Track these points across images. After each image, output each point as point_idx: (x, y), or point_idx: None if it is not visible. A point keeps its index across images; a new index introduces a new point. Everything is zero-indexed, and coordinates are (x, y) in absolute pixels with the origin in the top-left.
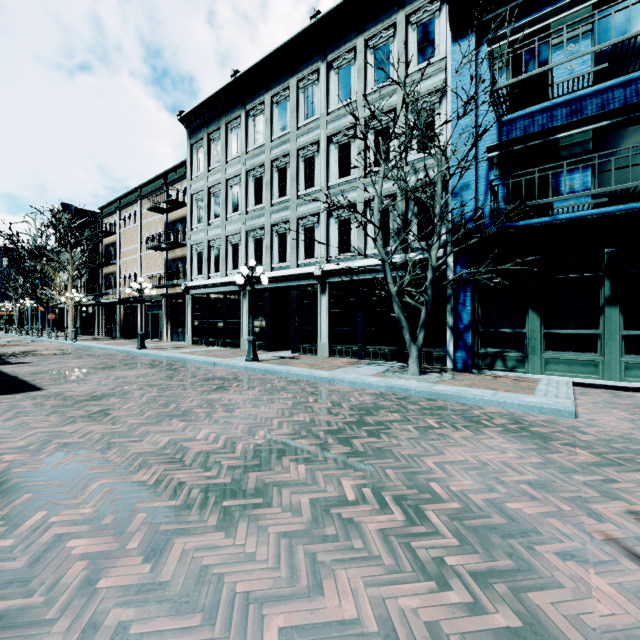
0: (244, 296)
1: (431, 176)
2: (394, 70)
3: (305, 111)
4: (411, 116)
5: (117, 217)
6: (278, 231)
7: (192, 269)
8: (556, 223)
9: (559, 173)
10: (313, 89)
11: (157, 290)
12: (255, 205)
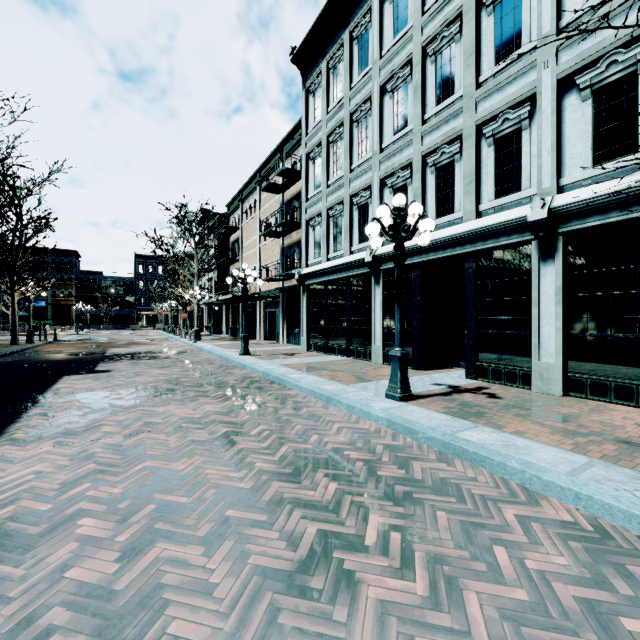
0: (376, 281)
1: None
2: None
3: None
4: None
5: (240, 211)
6: (436, 163)
7: (307, 252)
8: None
9: None
10: None
11: (274, 284)
12: (394, 135)
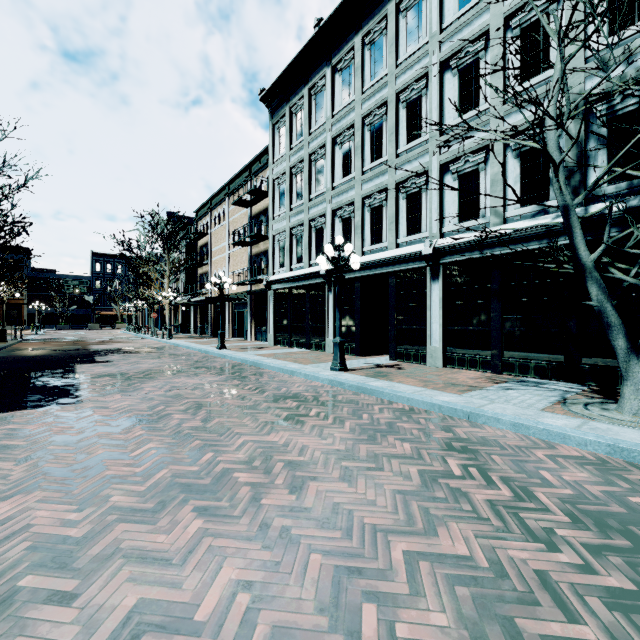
0: (329, 289)
1: None
2: None
3: (407, 40)
4: None
5: (209, 218)
6: (371, 205)
7: (274, 262)
8: None
9: None
10: (419, 6)
11: (242, 287)
12: (342, 178)
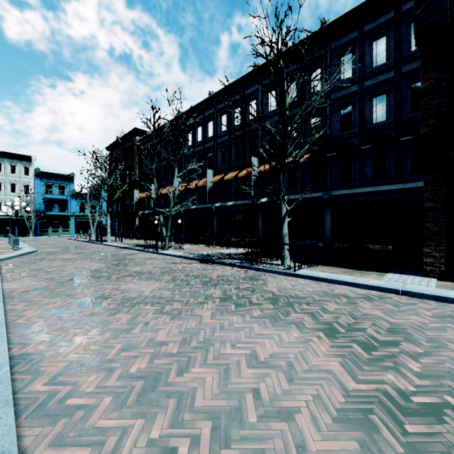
0: None
1: (29, 199)
2: (17, 172)
3: None
4: (22, 185)
5: None
6: None
7: None
8: (54, 214)
9: (54, 206)
10: None
11: None
12: None
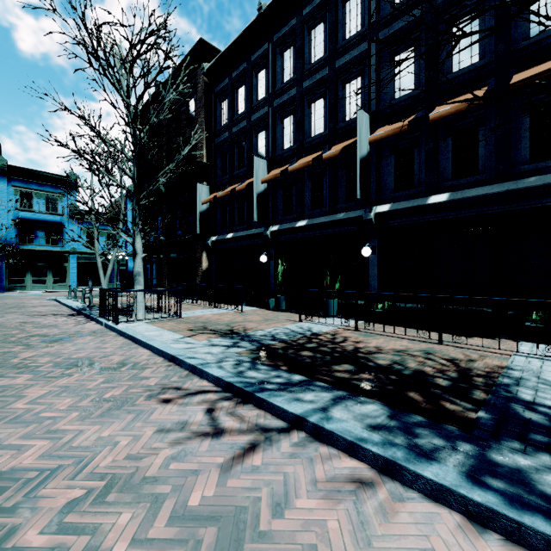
0: None
1: None
2: None
3: None
4: None
5: None
6: None
7: None
8: (36, 249)
9: (37, 234)
10: None
11: None
12: None
